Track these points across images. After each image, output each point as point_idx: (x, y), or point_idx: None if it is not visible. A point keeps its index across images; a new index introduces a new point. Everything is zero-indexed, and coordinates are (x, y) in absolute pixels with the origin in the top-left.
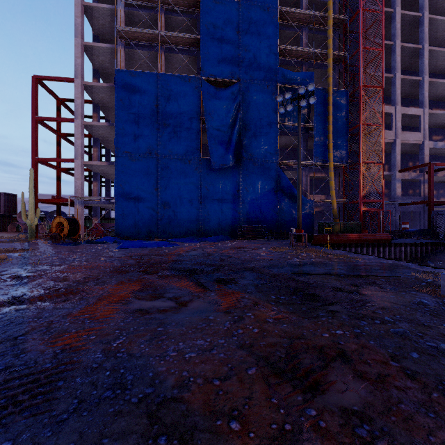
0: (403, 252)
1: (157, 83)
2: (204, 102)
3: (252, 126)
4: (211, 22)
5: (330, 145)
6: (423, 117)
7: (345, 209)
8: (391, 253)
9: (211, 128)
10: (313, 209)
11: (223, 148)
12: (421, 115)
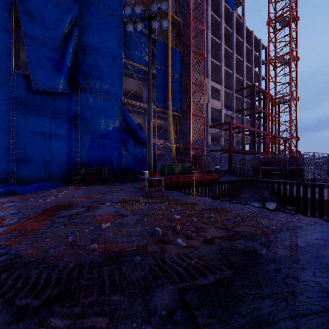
0: (226, 188)
1: None
2: None
3: (92, 52)
4: None
5: (169, 94)
6: (222, 91)
7: (178, 153)
8: (220, 190)
9: (32, 34)
10: (155, 151)
11: (51, 66)
12: (220, 90)
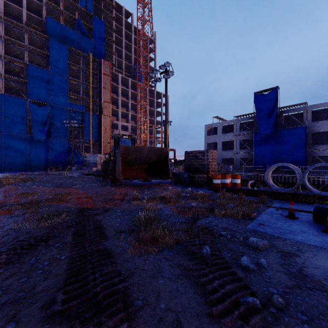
0: None
1: (1, 98)
2: (30, 111)
3: (55, 124)
4: (33, 76)
5: (91, 135)
6: (129, 126)
7: None
8: None
9: (34, 123)
10: (84, 159)
11: (40, 132)
12: (128, 126)
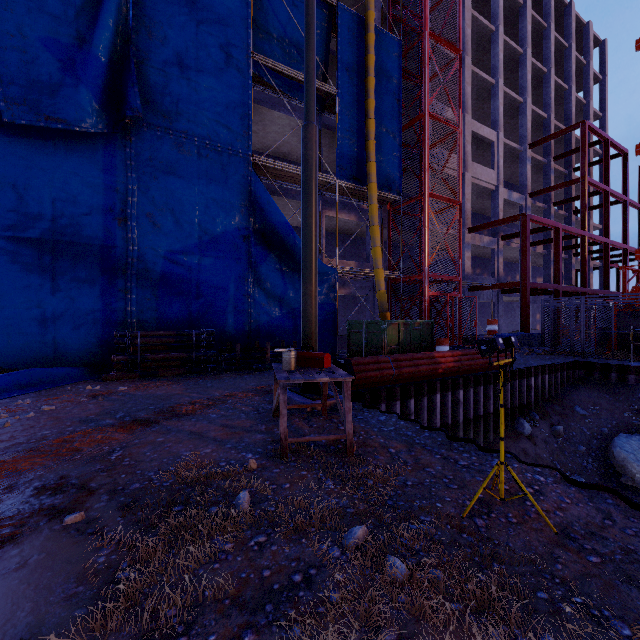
0: (533, 390)
1: None
2: None
3: (171, 32)
4: None
5: (371, 144)
6: (497, 145)
7: (392, 293)
8: (516, 395)
9: None
10: (335, 289)
11: (57, 63)
12: (494, 142)
